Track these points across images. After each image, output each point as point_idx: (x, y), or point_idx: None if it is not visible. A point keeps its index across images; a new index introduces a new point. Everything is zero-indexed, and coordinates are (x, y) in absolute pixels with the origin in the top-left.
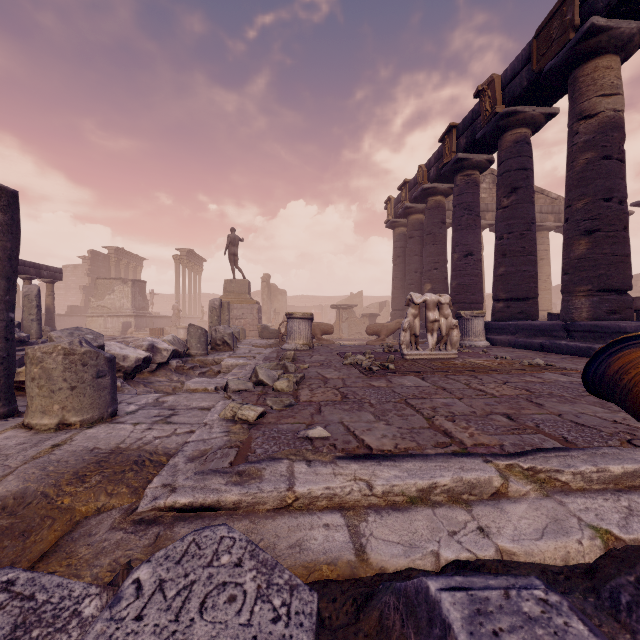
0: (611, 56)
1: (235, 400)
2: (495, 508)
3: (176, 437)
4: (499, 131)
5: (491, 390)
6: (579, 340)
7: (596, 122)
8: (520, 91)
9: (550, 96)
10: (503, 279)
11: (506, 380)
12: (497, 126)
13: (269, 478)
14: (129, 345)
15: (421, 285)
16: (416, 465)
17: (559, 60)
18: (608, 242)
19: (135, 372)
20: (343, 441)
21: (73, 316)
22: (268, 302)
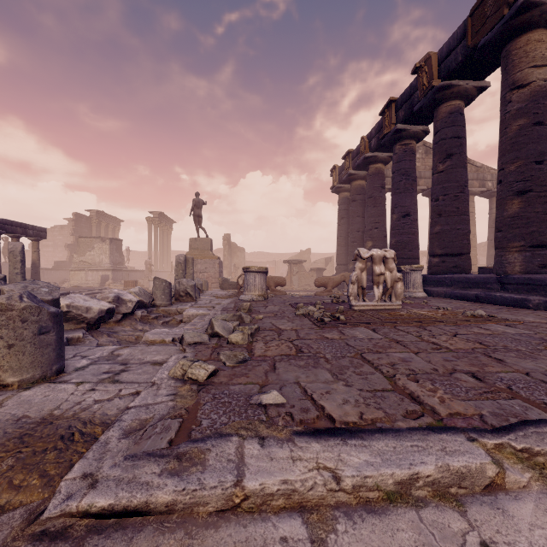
0: (542, 30)
1: (186, 357)
2: (494, 509)
3: (119, 400)
4: (435, 103)
5: (444, 343)
6: (513, 292)
7: (528, 91)
8: (455, 66)
9: (482, 70)
10: (439, 236)
11: (455, 332)
12: (433, 99)
13: (213, 465)
14: (96, 297)
15: (363, 243)
16: (389, 445)
17: (493, 35)
18: (540, 201)
19: (98, 323)
20: (301, 409)
21: (59, 270)
22: (229, 258)
